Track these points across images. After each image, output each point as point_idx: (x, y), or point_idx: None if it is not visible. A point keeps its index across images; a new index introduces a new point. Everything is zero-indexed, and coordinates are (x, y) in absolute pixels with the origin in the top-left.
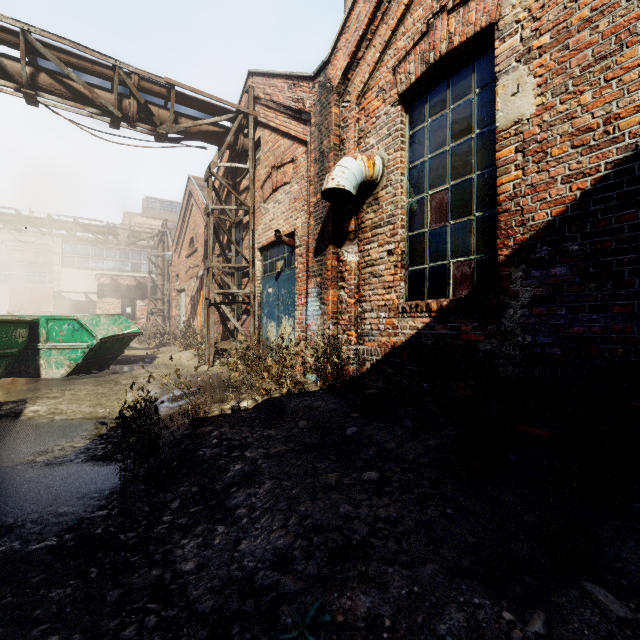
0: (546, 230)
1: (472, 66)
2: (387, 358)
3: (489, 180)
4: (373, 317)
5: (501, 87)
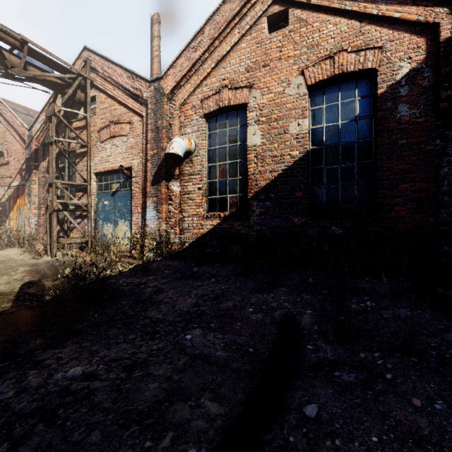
0: (264, 188)
1: (237, 115)
2: (198, 240)
3: (244, 164)
4: (190, 220)
5: (249, 130)
